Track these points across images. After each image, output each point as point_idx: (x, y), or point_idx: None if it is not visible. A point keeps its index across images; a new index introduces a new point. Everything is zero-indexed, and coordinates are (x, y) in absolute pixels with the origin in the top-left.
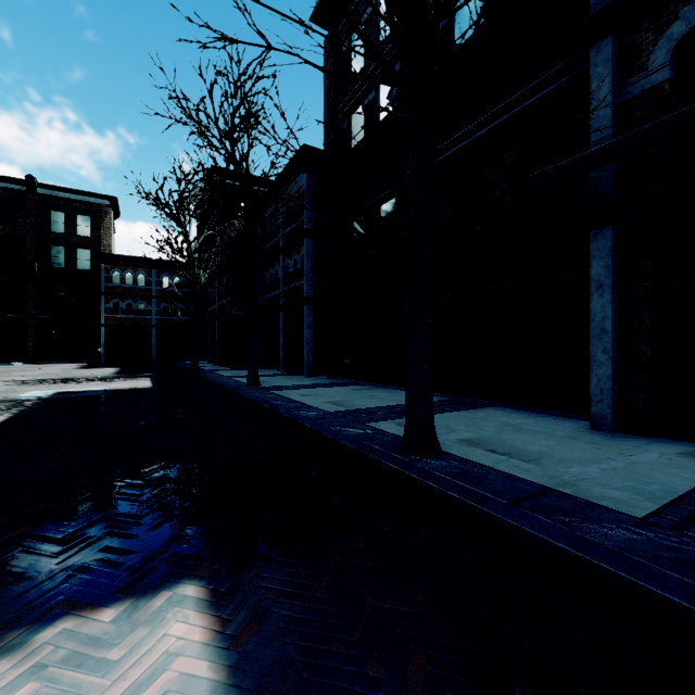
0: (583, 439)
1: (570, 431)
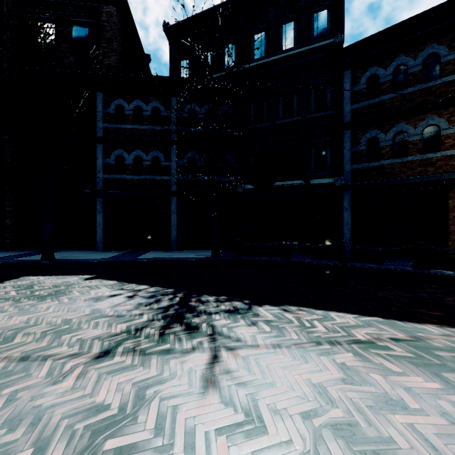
0: (95, 253)
1: (91, 252)
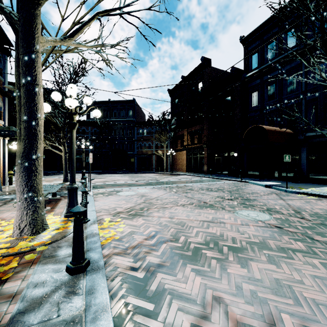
0: None
1: None
